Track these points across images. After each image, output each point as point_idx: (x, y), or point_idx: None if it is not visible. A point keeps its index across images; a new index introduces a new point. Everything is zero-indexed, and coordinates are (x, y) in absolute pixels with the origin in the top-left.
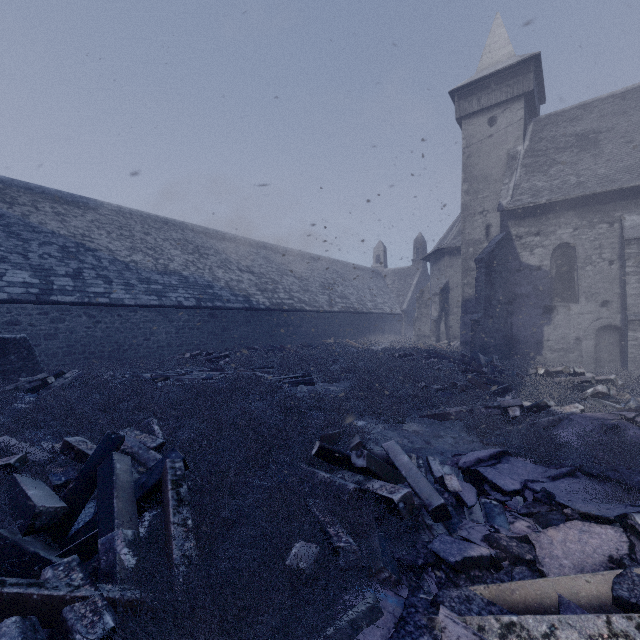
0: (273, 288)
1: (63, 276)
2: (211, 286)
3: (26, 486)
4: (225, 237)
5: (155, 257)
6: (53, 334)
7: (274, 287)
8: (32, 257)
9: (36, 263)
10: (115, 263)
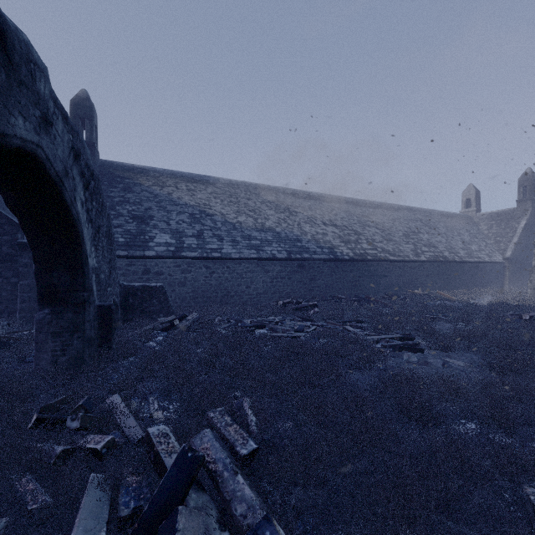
0: (355, 239)
1: (190, 236)
2: (299, 240)
3: (76, 529)
4: (310, 196)
5: (254, 217)
6: (183, 282)
7: (356, 238)
8: (172, 223)
9: (174, 228)
10: (225, 224)
